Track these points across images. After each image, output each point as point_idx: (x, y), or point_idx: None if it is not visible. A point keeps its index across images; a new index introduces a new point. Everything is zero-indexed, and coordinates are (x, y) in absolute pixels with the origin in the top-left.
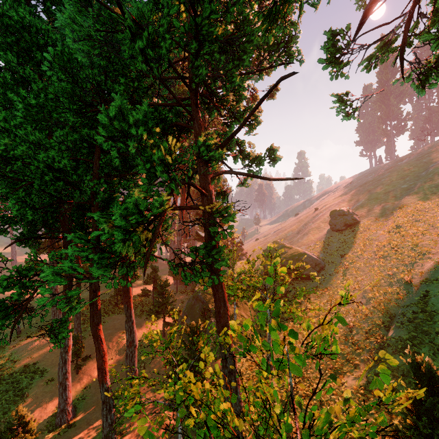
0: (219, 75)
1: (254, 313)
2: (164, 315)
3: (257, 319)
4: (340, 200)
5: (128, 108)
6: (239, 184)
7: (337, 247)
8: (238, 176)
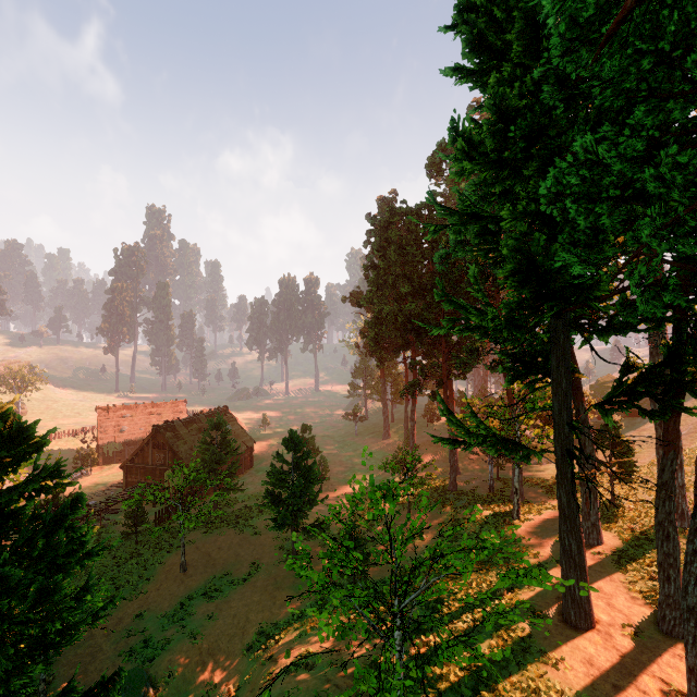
0: None
1: None
2: None
3: None
4: None
5: None
6: None
7: None
8: None
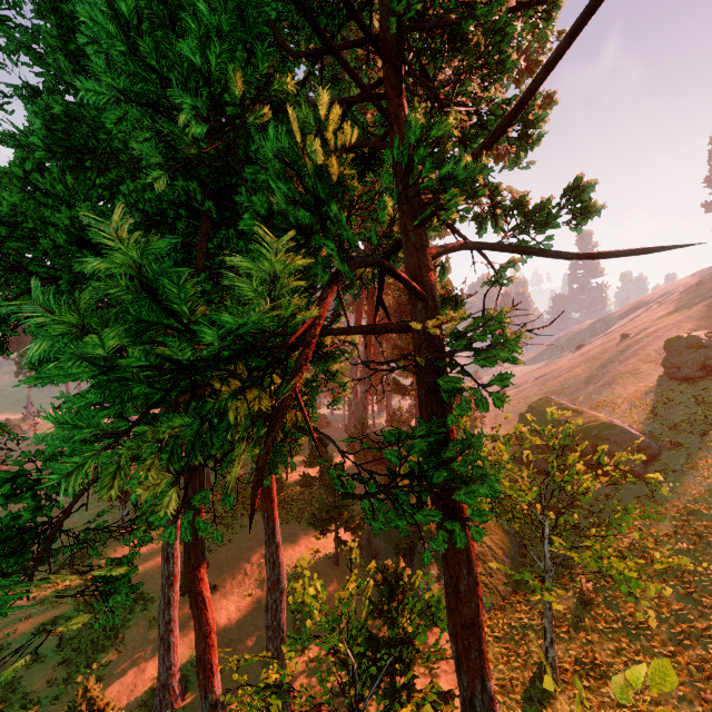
0: (454, 8)
1: (506, 539)
2: (337, 526)
3: (513, 551)
4: (682, 318)
5: (188, 2)
6: (488, 281)
7: (686, 413)
8: (489, 260)
